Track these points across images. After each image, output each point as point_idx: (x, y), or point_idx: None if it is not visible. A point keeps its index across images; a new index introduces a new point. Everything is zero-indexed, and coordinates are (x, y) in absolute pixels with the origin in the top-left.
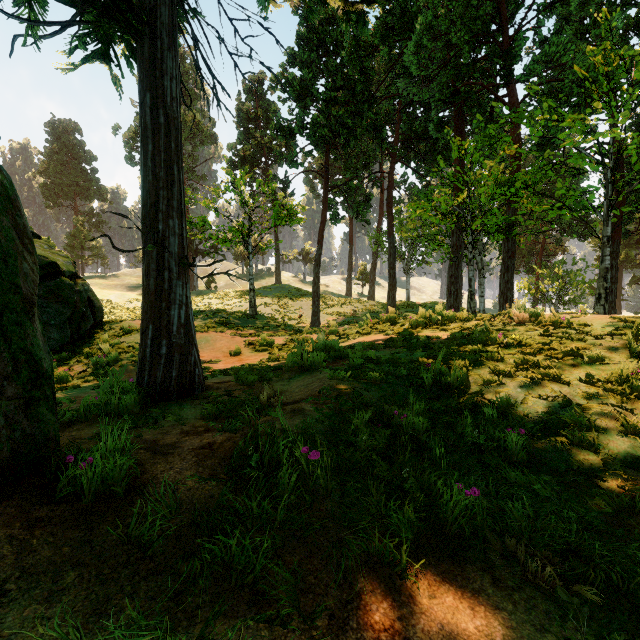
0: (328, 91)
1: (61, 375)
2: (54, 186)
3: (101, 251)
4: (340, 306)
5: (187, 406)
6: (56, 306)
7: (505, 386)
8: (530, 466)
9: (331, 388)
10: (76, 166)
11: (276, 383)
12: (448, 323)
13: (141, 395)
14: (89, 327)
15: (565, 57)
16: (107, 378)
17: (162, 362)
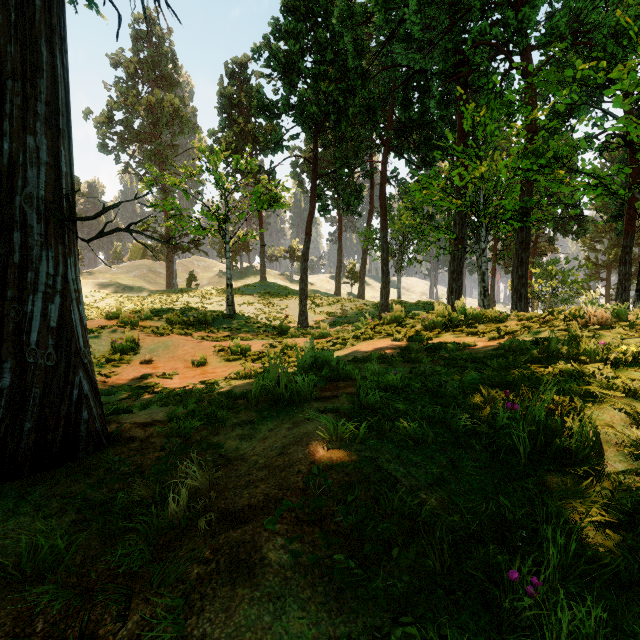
0: (317, 65)
1: None
2: None
3: None
4: (329, 305)
5: (28, 502)
6: None
7: None
8: None
9: (330, 462)
10: None
11: (230, 432)
12: (473, 324)
13: None
14: None
15: (593, 14)
16: None
17: (1, 403)
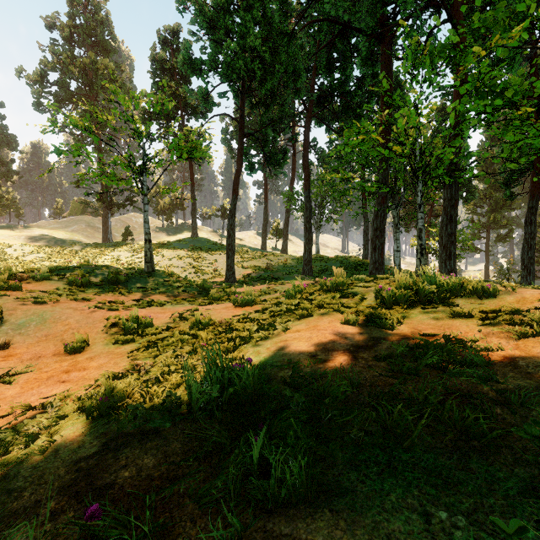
0: (243, 20)
1: None
2: None
3: (14, 202)
4: (256, 259)
5: None
6: None
7: None
8: None
9: None
10: None
11: None
12: (448, 298)
13: None
14: None
15: None
16: None
17: None
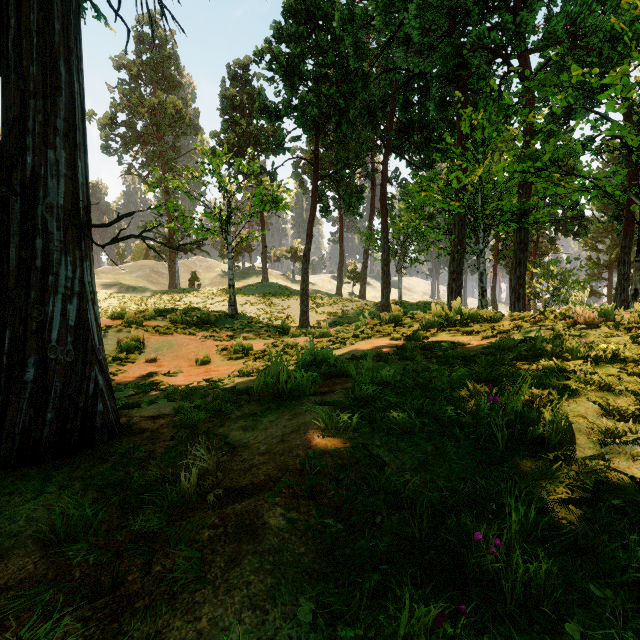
0: (318, 68)
1: None
2: None
3: None
4: (330, 305)
5: (54, 483)
6: None
7: None
8: None
9: (325, 447)
10: None
11: (234, 424)
12: (469, 324)
13: None
14: None
15: (590, 19)
16: None
17: (26, 395)
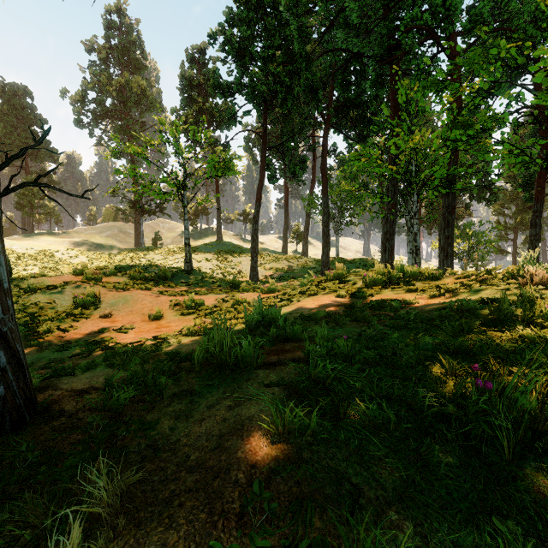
0: (266, 49)
1: None
2: (4, 146)
3: (54, 210)
4: (277, 262)
5: None
6: None
7: None
8: None
9: (276, 464)
10: (26, 128)
11: (167, 407)
12: (411, 281)
13: None
14: None
15: (513, 2)
16: None
17: None
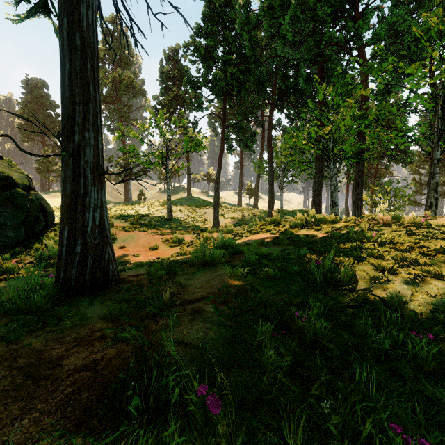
0: (225, 55)
1: (9, 267)
2: (28, 126)
3: None
4: (234, 212)
5: (96, 301)
6: (11, 211)
7: (391, 282)
8: (442, 375)
9: (230, 284)
10: (44, 112)
11: (181, 277)
12: (320, 224)
13: (55, 291)
14: (41, 227)
15: (403, 25)
16: (47, 269)
17: (77, 260)
